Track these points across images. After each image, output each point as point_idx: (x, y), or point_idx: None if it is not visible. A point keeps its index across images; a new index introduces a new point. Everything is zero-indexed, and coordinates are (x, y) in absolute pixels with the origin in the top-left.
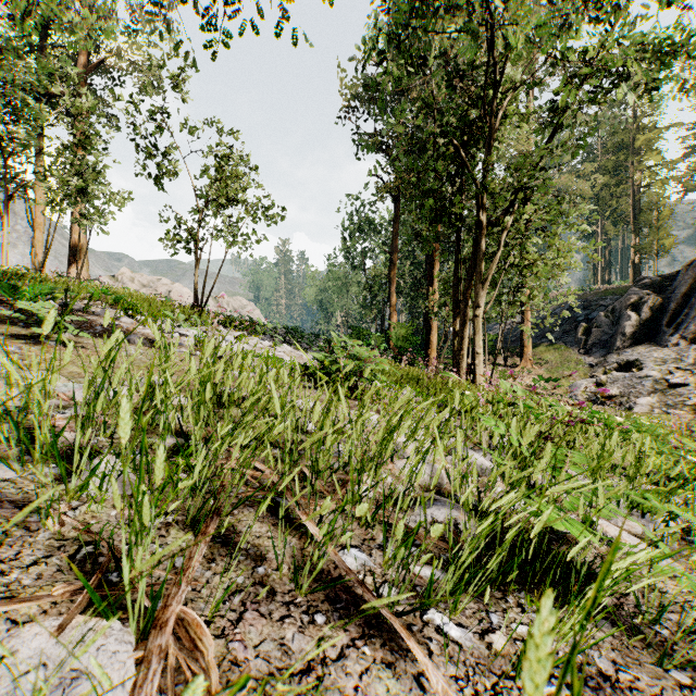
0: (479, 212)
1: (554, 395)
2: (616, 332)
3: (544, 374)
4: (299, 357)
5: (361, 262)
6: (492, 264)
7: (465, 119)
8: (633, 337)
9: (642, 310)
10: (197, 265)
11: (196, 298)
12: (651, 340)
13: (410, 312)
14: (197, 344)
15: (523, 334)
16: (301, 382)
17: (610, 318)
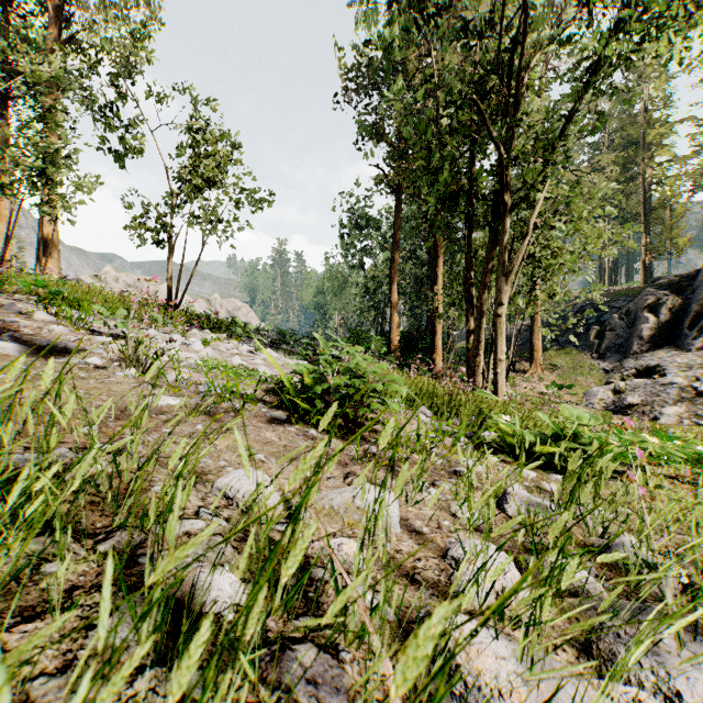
0: (502, 190)
1: (568, 403)
2: (631, 335)
3: (556, 380)
4: (283, 365)
5: (360, 261)
6: (517, 253)
7: (481, 87)
8: (651, 341)
9: (660, 312)
10: (170, 257)
11: (169, 295)
12: (671, 344)
13: (411, 314)
14: (125, 350)
15: (533, 337)
16: (269, 409)
17: (625, 320)
